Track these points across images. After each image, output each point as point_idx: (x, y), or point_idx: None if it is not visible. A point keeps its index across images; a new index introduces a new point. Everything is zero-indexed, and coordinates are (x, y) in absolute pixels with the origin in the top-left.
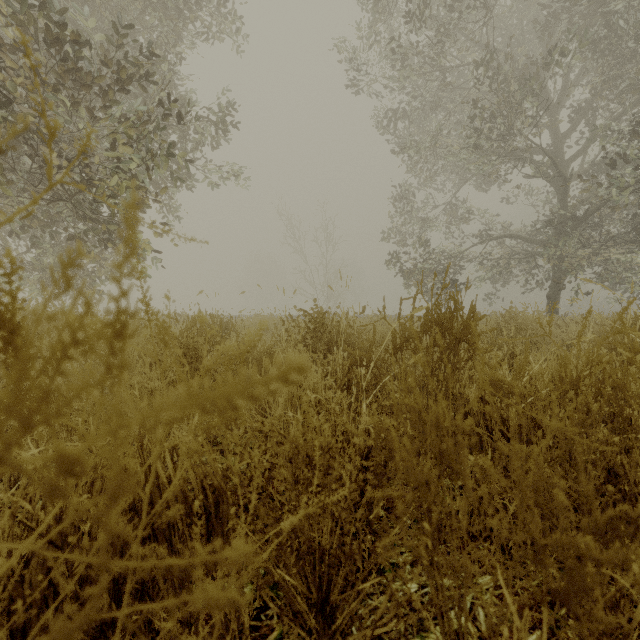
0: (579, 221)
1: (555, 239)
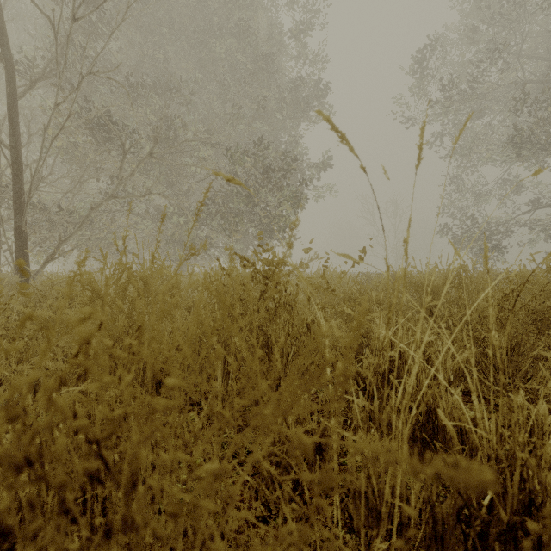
0: None
1: None
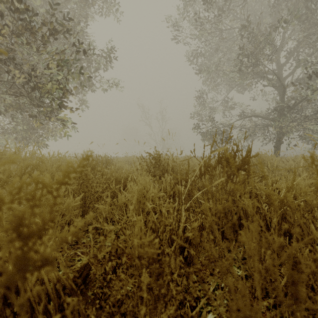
0: (290, 108)
1: (278, 117)
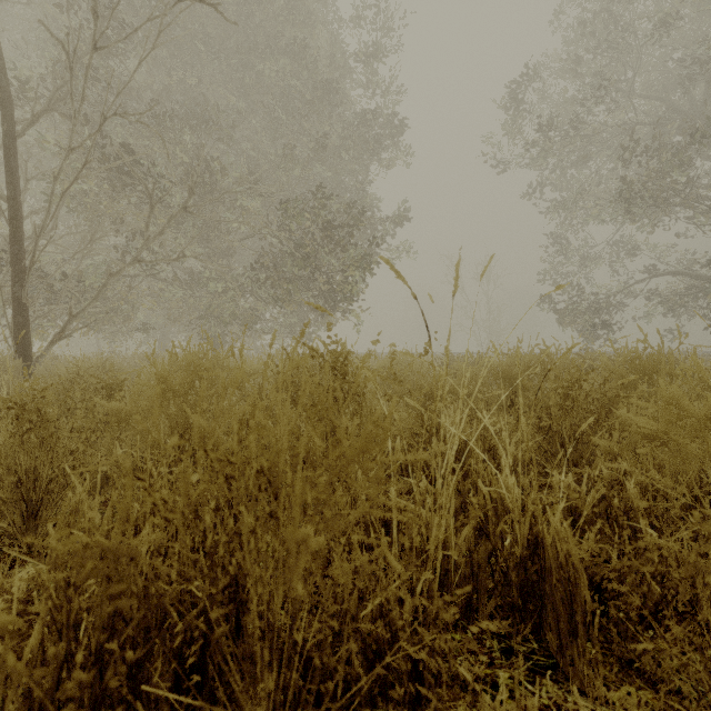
0: None
1: None
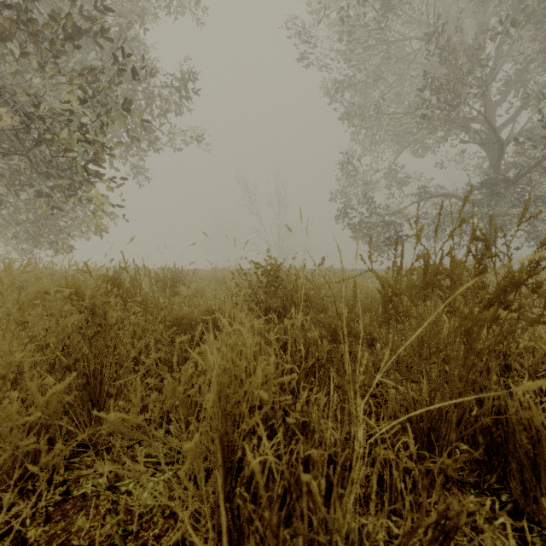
0: (510, 182)
1: (488, 199)
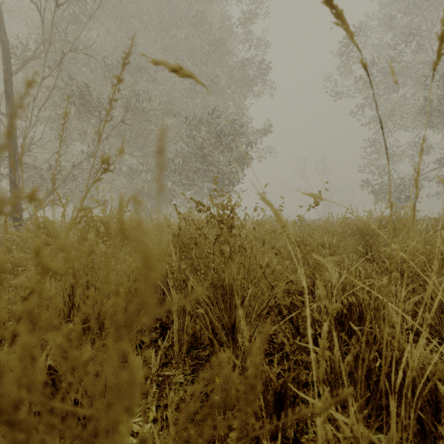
0: None
1: None
